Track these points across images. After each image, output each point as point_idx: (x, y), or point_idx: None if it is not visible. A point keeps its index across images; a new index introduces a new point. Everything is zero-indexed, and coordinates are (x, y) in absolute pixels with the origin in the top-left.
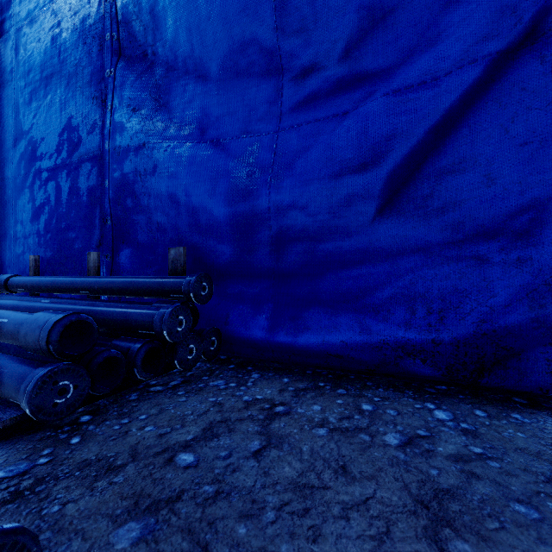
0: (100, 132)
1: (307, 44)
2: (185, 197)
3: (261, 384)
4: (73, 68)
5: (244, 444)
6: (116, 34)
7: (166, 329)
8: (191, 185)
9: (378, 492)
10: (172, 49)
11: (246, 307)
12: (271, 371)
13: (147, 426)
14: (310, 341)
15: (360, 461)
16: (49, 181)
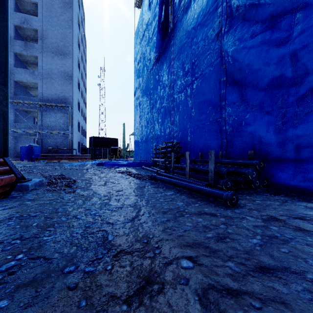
0: (220, 111)
1: (307, 73)
2: (253, 133)
3: (284, 197)
4: (211, 91)
5: (274, 203)
6: (226, 77)
7: (249, 175)
8: (256, 129)
9: (312, 214)
10: (248, 80)
11: (279, 172)
12: (290, 195)
13: (246, 196)
14: (307, 185)
15: (312, 212)
16: (203, 128)
